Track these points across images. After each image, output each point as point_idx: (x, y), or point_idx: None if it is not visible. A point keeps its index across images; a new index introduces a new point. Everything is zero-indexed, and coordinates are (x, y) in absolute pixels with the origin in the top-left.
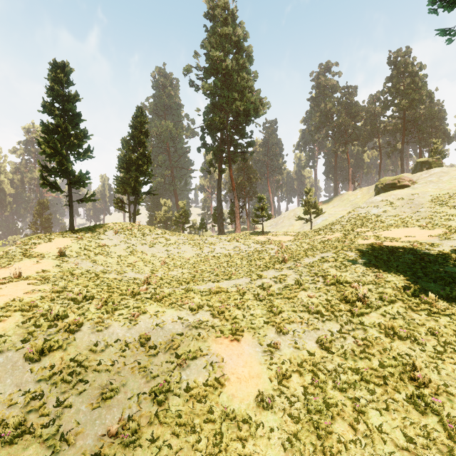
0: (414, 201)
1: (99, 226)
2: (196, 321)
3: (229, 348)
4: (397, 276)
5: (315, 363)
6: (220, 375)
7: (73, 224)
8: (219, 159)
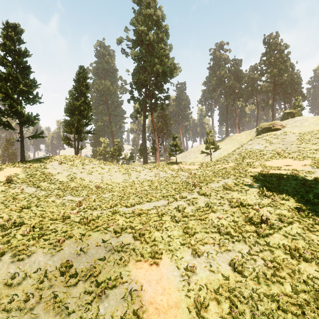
0: (285, 139)
1: (47, 157)
2: (118, 245)
3: (148, 272)
4: (289, 199)
5: (231, 287)
6: (139, 306)
7: (23, 156)
8: (143, 108)
